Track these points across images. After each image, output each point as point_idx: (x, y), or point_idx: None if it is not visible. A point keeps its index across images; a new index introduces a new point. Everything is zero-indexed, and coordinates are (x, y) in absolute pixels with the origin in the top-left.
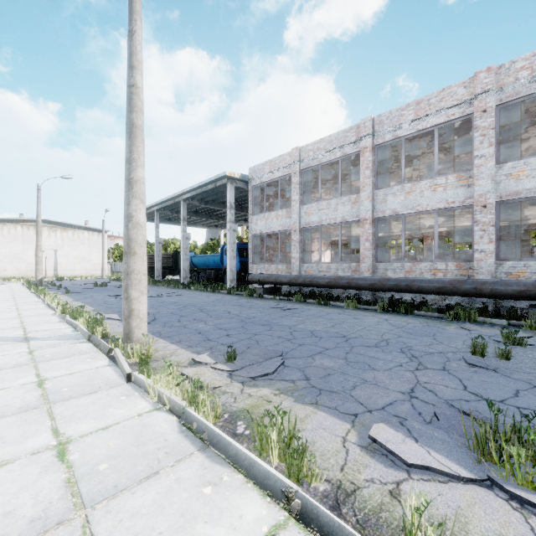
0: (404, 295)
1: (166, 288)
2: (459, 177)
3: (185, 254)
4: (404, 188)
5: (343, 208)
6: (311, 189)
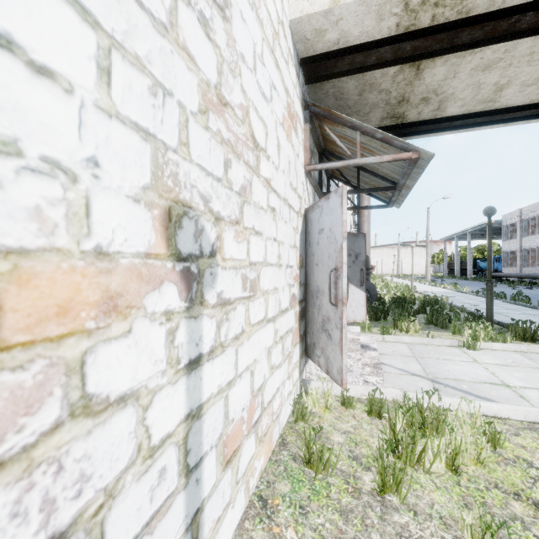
0: None
1: (455, 279)
2: None
3: (469, 262)
4: None
5: (537, 241)
6: None
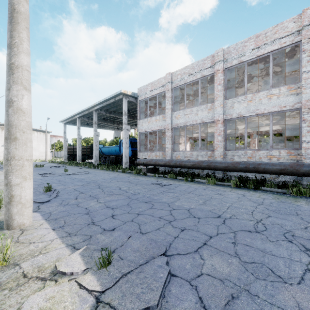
0: (247, 173)
1: (82, 168)
2: (289, 88)
3: (96, 145)
4: (246, 97)
5: (202, 113)
6: (178, 103)
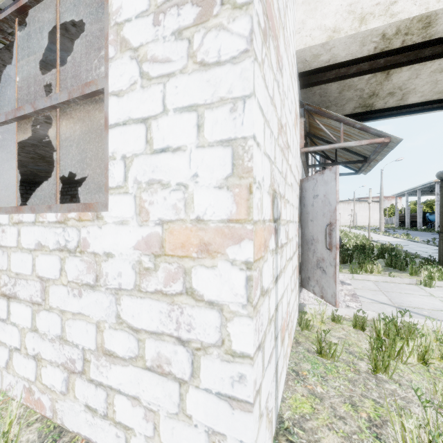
0: None
1: (406, 230)
2: None
3: (419, 215)
4: None
5: None
6: None
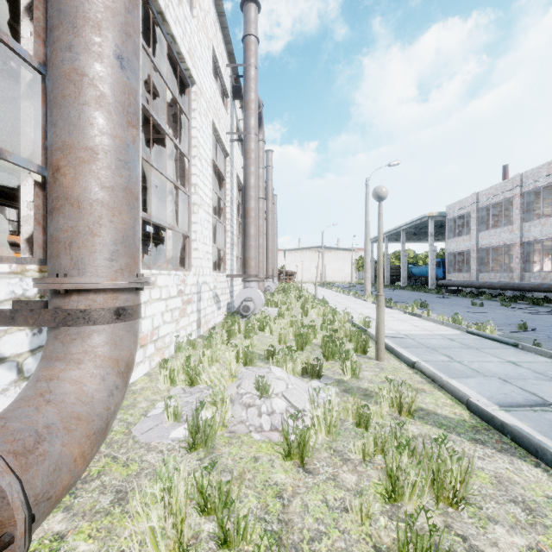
0: (541, 295)
1: (389, 289)
2: None
3: (403, 266)
4: (540, 221)
5: (504, 235)
6: (509, 211)
